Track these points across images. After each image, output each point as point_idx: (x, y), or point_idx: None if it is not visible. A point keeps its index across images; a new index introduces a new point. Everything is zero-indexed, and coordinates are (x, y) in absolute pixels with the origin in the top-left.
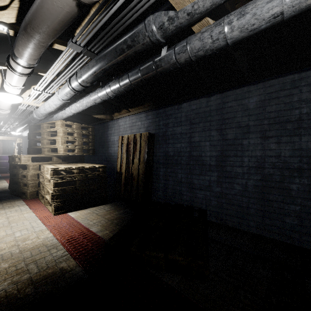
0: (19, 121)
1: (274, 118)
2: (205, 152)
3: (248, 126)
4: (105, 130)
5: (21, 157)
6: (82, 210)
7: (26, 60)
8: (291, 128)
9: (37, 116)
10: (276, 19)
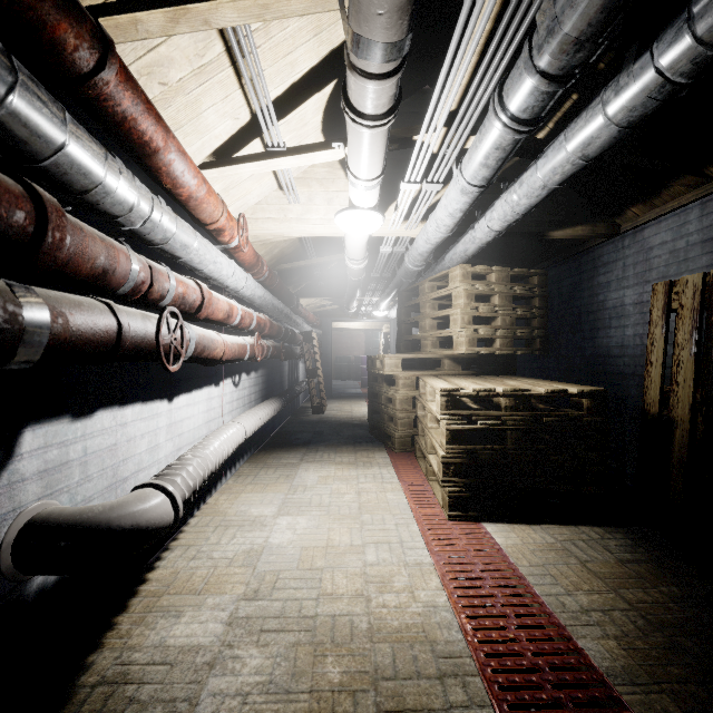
0: (384, 288)
1: None
2: None
3: None
4: (582, 278)
5: (384, 359)
6: (524, 524)
7: (379, 35)
8: None
9: (412, 265)
10: None
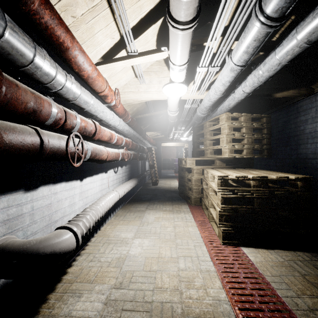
0: (186, 126)
1: None
2: None
3: None
4: (290, 118)
5: (186, 160)
6: (264, 249)
7: None
8: None
9: (200, 113)
10: None
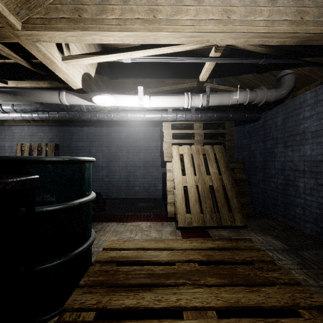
0: None
1: (131, 144)
2: (100, 159)
3: (121, 146)
4: None
5: None
6: None
7: None
8: (137, 149)
9: None
10: (127, 120)
